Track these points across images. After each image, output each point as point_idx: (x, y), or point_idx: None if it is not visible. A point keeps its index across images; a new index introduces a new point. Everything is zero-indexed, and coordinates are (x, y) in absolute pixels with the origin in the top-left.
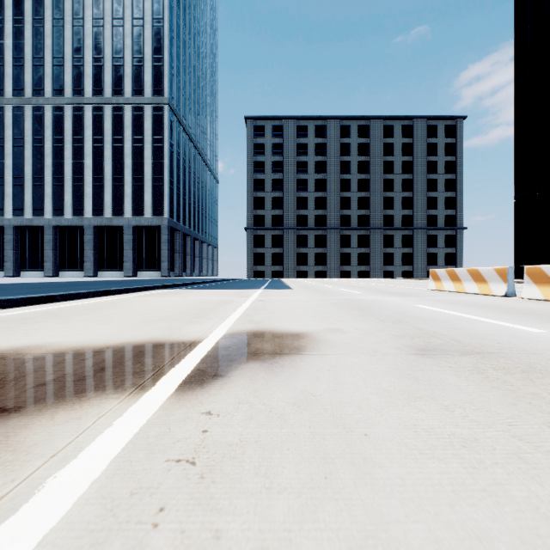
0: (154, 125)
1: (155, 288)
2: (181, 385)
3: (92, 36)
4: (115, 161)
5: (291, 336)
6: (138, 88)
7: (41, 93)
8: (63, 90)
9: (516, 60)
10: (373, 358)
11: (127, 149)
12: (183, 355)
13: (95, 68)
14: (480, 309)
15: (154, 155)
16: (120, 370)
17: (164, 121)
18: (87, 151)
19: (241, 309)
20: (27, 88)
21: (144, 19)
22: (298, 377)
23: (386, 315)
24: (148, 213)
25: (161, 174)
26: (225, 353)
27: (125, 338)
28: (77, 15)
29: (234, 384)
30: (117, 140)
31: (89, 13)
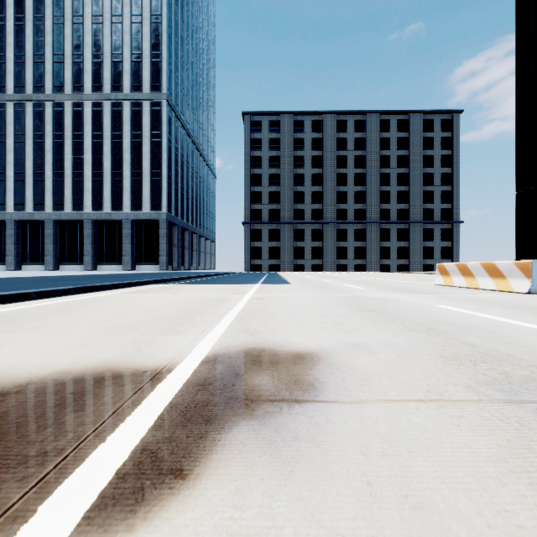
0: (152, 120)
1: (148, 283)
2: (90, 514)
3: (91, 33)
4: (114, 157)
5: (300, 358)
6: (137, 83)
7: (42, 89)
8: (63, 87)
9: (517, 50)
10: (445, 415)
11: (126, 144)
12: (133, 403)
13: (95, 64)
14: (519, 312)
15: (152, 150)
16: (2, 451)
17: (162, 116)
18: (86, 147)
19: (235, 311)
20: (28, 85)
21: (143, 15)
22: (332, 481)
23: (411, 321)
24: (146, 207)
25: (159, 169)
26: (201, 399)
27: (67, 361)
28: (77, 13)
29: (201, 511)
30: (116, 135)
31: (89, 10)
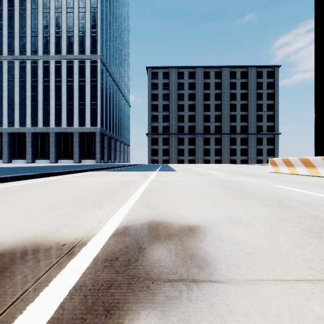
0: (91, 71)
1: (87, 170)
2: None
3: (54, 18)
4: (68, 94)
5: (191, 231)
6: (82, 49)
7: (24, 53)
8: (37, 51)
9: (315, 27)
10: None
11: (75, 86)
12: (41, 285)
13: (56, 37)
14: None
15: (91, 89)
16: None
17: (97, 69)
18: (51, 88)
19: (141, 190)
20: (16, 50)
21: (86, 8)
22: None
23: (264, 197)
24: (88, 125)
25: (95, 101)
26: (106, 279)
27: (4, 234)
28: (46, 6)
29: None
30: (69, 81)
31: (53, 4)
